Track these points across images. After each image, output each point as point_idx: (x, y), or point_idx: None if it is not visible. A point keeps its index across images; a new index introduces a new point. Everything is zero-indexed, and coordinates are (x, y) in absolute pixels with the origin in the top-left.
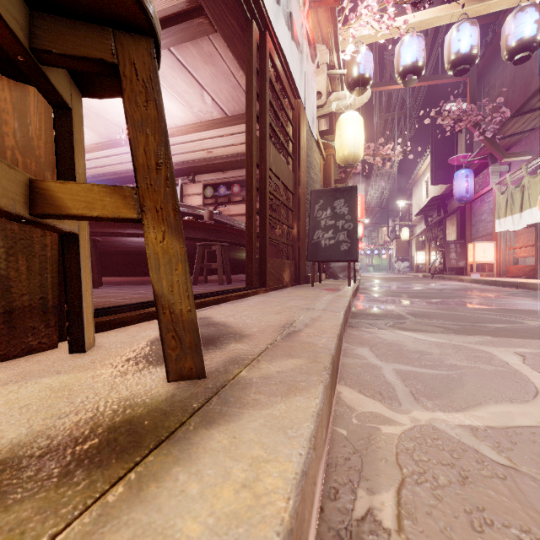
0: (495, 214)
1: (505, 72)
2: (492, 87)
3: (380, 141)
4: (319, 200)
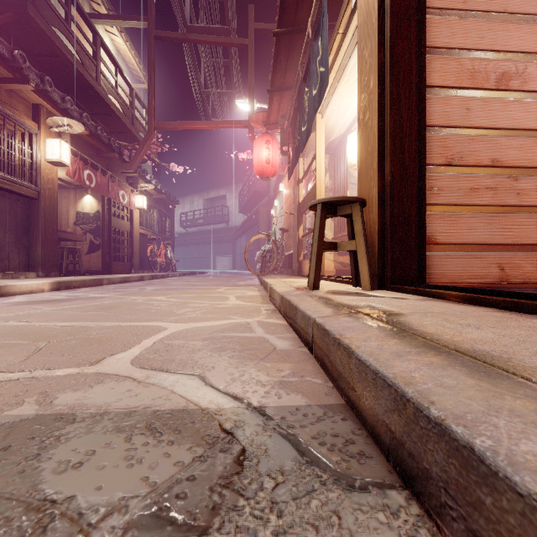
0: None
1: None
2: None
3: None
4: None
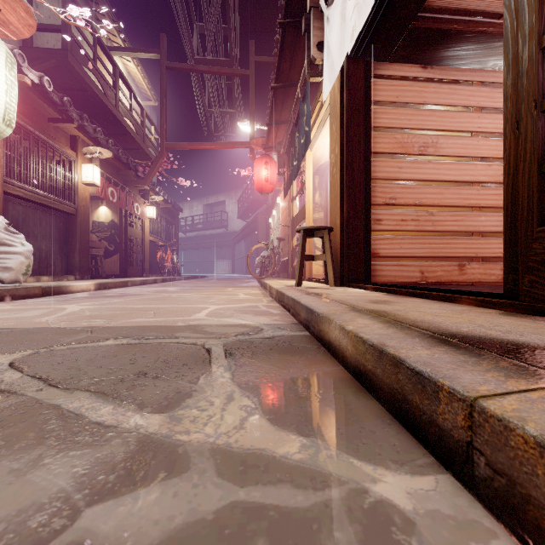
0: None
1: None
2: None
3: None
4: None
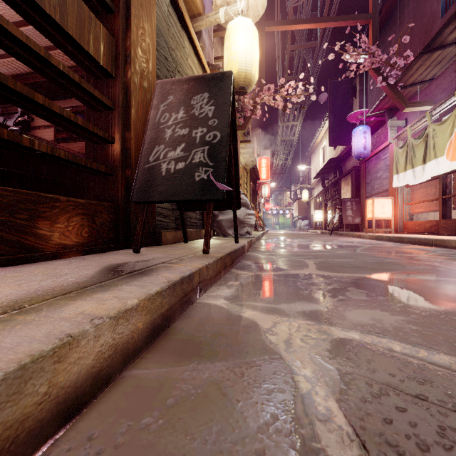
0: (393, 169)
1: (402, 26)
2: (387, 45)
3: (280, 82)
4: (167, 95)
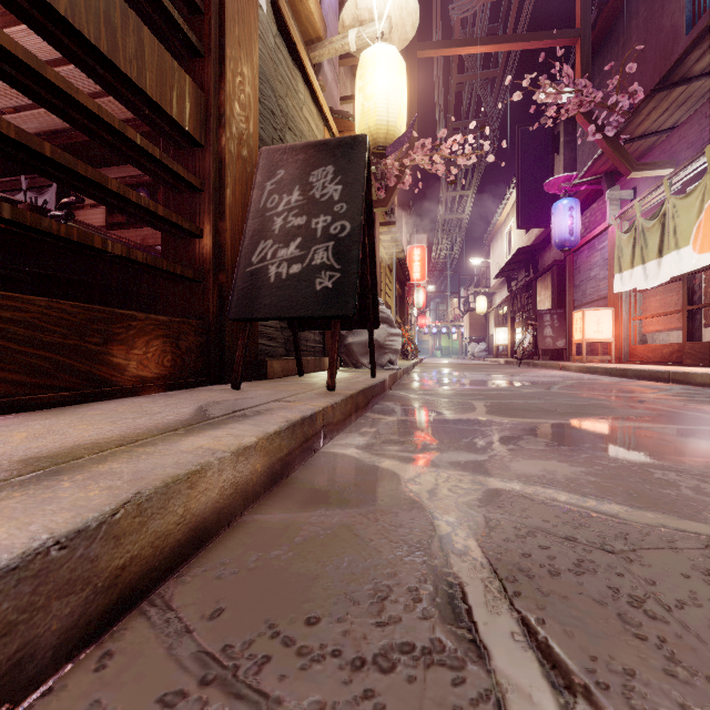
0: (614, 265)
1: (628, 46)
2: (606, 75)
3: (441, 134)
4: (276, 169)
